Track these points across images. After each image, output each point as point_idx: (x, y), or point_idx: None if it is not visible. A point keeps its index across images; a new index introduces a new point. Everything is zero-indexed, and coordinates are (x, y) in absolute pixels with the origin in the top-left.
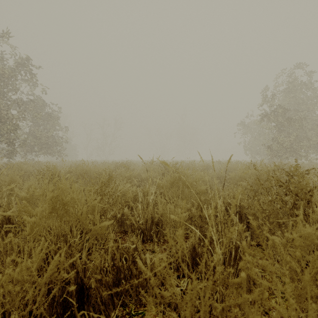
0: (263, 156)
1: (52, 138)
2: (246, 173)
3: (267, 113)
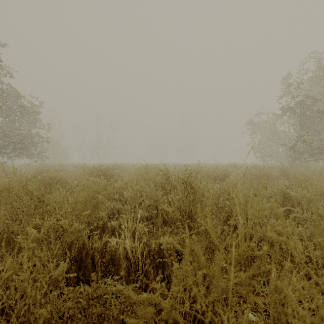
0: (275, 158)
1: (29, 137)
2: None
3: (288, 107)
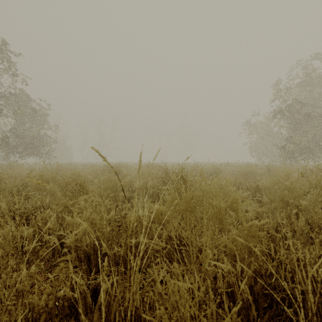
0: (270, 158)
1: (39, 138)
2: (297, 184)
3: (279, 109)
